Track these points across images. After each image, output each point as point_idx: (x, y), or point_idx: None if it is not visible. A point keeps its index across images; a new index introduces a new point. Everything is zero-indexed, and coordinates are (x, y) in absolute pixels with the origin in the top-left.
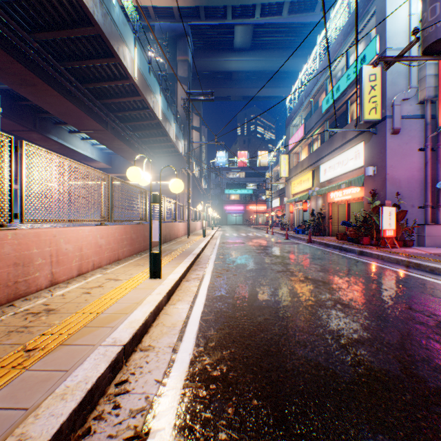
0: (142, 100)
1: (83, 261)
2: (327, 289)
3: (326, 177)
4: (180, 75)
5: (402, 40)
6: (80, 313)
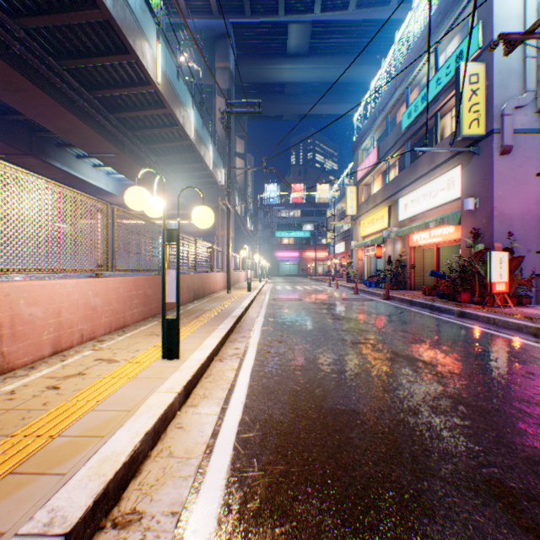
0: (168, 114)
1: (62, 332)
2: (434, 375)
3: (407, 214)
4: (220, 86)
5: (514, 28)
6: (19, 437)
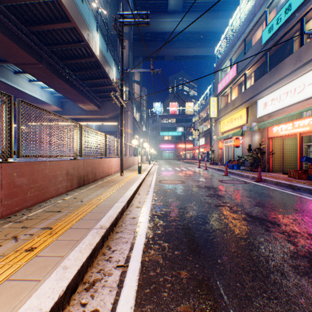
0: (74, 30)
1: None
2: None
3: (267, 110)
4: None
5: None
6: None
